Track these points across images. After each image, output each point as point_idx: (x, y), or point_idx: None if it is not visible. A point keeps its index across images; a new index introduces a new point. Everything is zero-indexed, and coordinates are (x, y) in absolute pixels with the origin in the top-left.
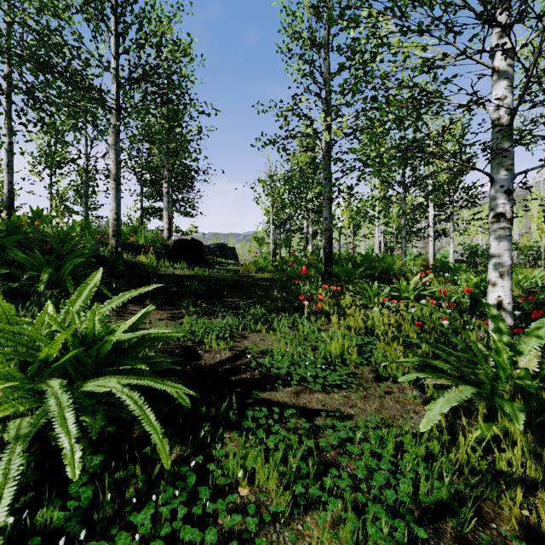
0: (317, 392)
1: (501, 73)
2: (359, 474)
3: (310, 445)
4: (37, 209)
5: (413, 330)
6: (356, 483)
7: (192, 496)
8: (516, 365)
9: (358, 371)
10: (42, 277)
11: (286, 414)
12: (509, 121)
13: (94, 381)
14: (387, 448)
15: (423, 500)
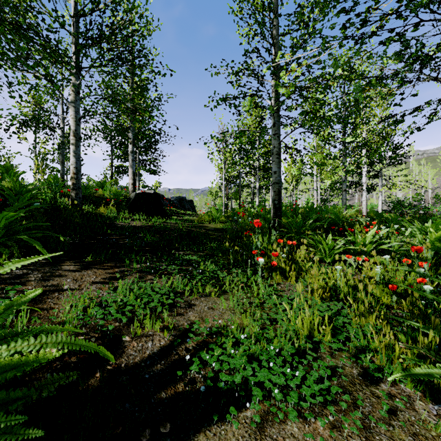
0: (289, 419)
1: None
2: None
3: None
4: (6, 164)
5: (384, 294)
6: None
7: None
8: None
9: (336, 363)
10: None
11: None
12: None
13: None
14: None
15: None
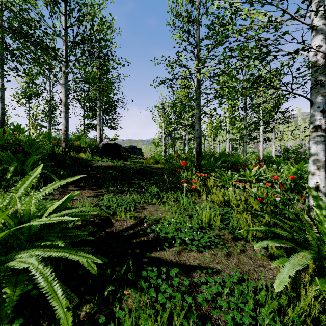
0: (193, 251)
1: (319, 30)
2: None
3: (189, 301)
4: (17, 124)
5: (255, 203)
6: None
7: None
8: None
9: (220, 233)
10: (9, 168)
11: (171, 273)
12: (324, 62)
13: (23, 252)
14: (248, 303)
15: None
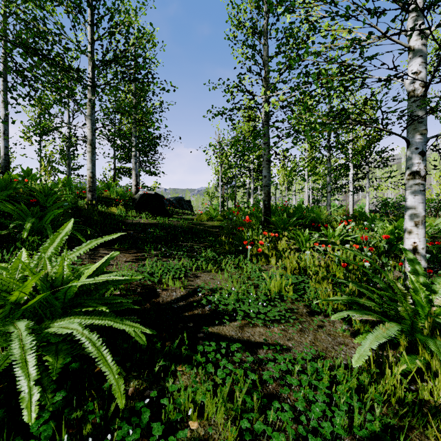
0: (259, 326)
1: (416, 52)
2: (299, 407)
3: (254, 378)
4: (27, 168)
5: (339, 270)
6: (295, 414)
7: (146, 431)
8: (432, 303)
9: (293, 307)
10: (25, 225)
11: (232, 348)
12: (423, 92)
13: (60, 320)
14: (323, 380)
15: (358, 433)
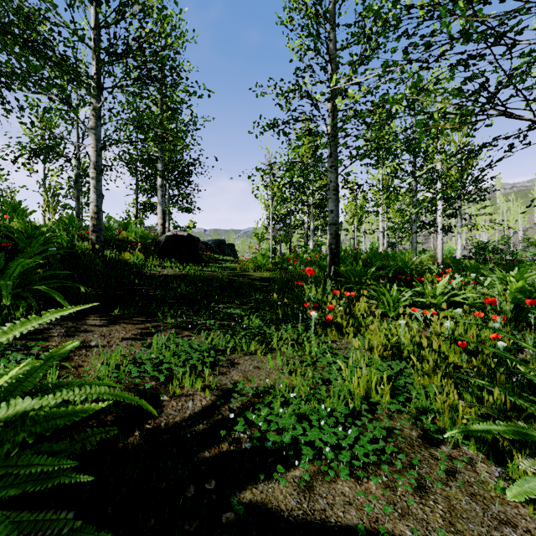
0: (340, 479)
1: None
2: None
3: None
4: (13, 201)
5: (453, 352)
6: None
7: None
8: None
9: (394, 425)
10: None
11: None
12: None
13: None
14: None
15: None
